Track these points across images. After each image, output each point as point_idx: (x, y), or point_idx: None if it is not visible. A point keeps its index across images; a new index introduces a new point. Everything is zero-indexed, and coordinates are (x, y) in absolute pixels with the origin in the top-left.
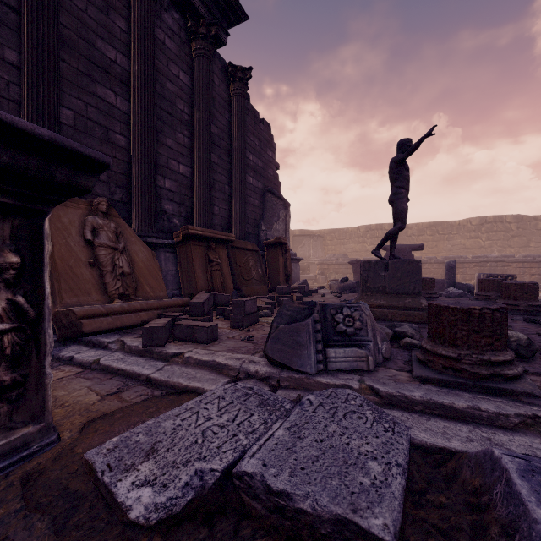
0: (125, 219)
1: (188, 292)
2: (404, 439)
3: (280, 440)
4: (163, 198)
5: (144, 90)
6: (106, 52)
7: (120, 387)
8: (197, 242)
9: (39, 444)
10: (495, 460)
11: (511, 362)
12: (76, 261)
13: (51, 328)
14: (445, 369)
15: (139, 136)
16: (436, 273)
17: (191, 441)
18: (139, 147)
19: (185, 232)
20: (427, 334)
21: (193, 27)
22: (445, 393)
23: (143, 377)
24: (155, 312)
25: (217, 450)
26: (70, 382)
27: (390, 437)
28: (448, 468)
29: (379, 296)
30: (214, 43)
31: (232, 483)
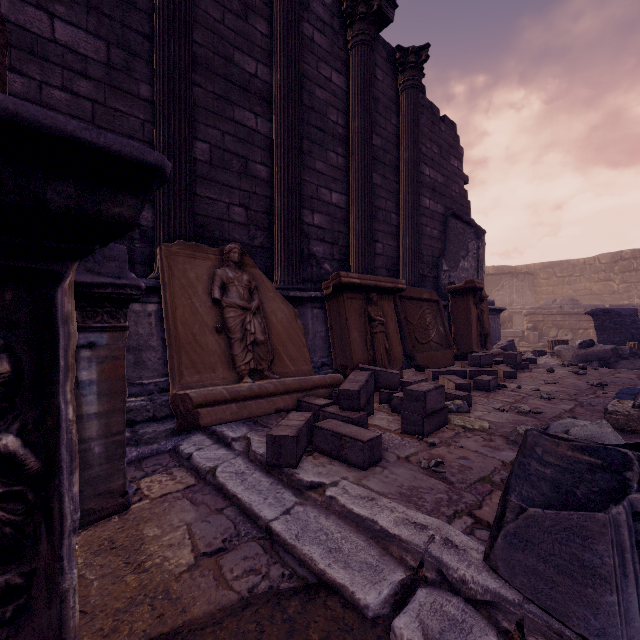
0: (266, 268)
1: (340, 362)
2: None
3: None
4: (311, 238)
5: (288, 102)
6: (245, 66)
7: (227, 537)
8: (352, 293)
9: None
10: None
11: None
12: (201, 327)
13: (75, 484)
14: None
15: (282, 162)
16: None
17: None
18: (281, 176)
19: (336, 281)
20: None
21: (349, 9)
22: None
23: (261, 522)
24: (293, 396)
25: None
26: (172, 506)
27: None
28: None
29: None
30: (376, 22)
31: None
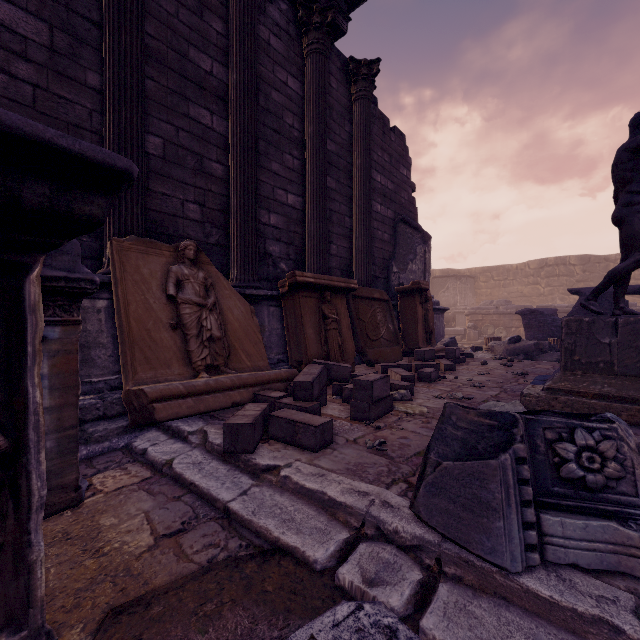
0: (222, 266)
1: (295, 358)
2: None
3: None
4: (268, 237)
5: (244, 103)
6: (200, 63)
7: (186, 520)
8: (307, 292)
9: None
10: None
11: None
12: (155, 323)
13: (42, 463)
14: None
15: (238, 161)
16: None
17: None
18: (237, 175)
19: (292, 279)
20: None
21: (305, 17)
22: None
23: (219, 504)
24: (250, 390)
25: None
26: (128, 498)
27: None
28: None
29: (598, 378)
30: (330, 33)
31: None
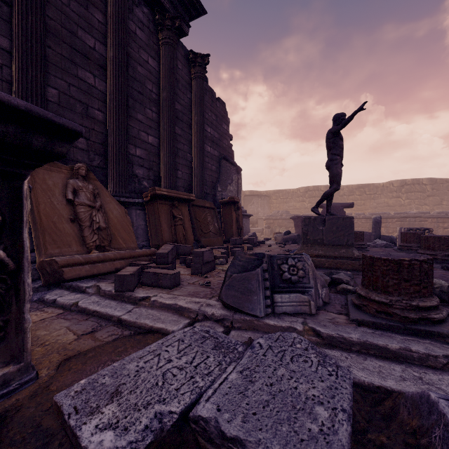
0: (102, 181)
1: (155, 243)
2: (347, 384)
3: (233, 384)
4: (135, 164)
5: (119, 73)
6: (86, 41)
7: (94, 327)
8: (163, 201)
9: (18, 382)
10: (432, 403)
11: (437, 307)
12: (59, 218)
13: (29, 278)
14: (378, 313)
15: (114, 111)
16: (364, 227)
17: (152, 383)
18: (114, 121)
19: (153, 192)
20: (359, 280)
21: (160, 20)
22: (379, 335)
23: (114, 318)
24: (126, 261)
25: (176, 393)
26: (52, 322)
27: (334, 381)
28: (386, 407)
29: (317, 247)
30: (177, 33)
31: (188, 425)
